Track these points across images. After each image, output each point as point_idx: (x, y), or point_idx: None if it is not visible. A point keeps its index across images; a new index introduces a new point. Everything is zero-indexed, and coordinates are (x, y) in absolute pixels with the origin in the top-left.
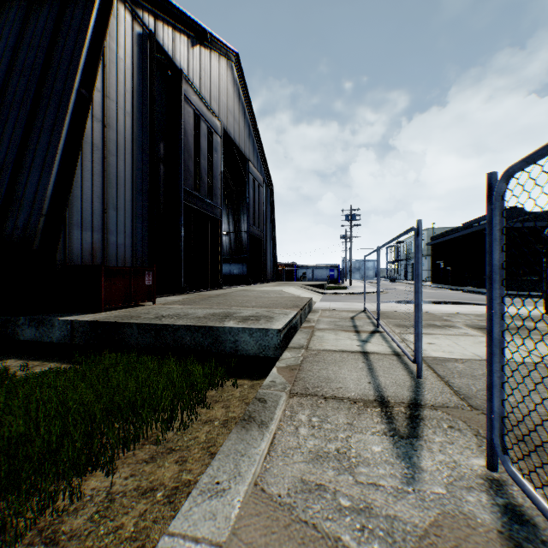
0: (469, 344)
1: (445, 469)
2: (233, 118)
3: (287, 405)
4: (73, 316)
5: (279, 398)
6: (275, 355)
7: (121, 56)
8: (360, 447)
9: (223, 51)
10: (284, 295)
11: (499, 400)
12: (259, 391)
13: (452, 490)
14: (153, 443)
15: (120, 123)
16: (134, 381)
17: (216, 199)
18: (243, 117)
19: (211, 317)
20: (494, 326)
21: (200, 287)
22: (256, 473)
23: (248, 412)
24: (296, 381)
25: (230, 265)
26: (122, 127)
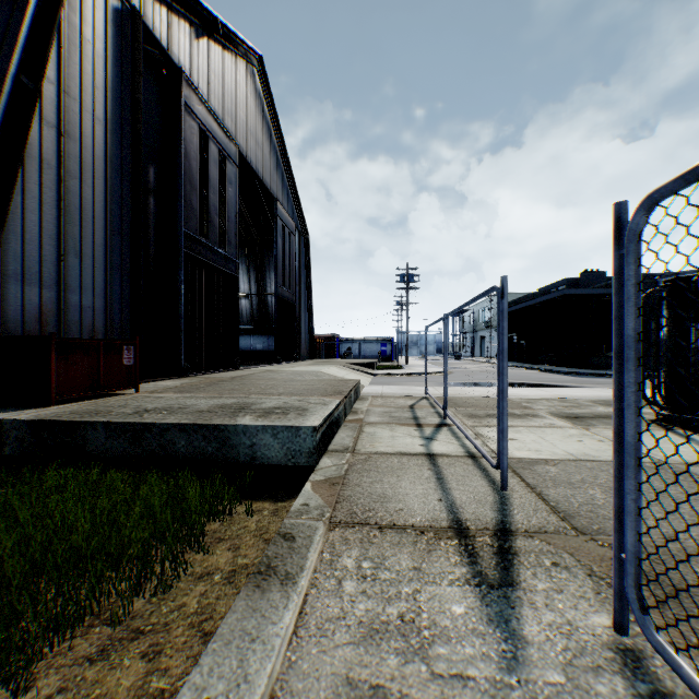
0: (559, 439)
1: (559, 638)
2: (255, 142)
3: (325, 543)
4: (3, 413)
5: (314, 532)
6: (309, 464)
7: (88, 36)
8: (435, 608)
9: (242, 51)
10: (323, 378)
11: (635, 533)
12: (284, 522)
13: (574, 675)
14: (109, 621)
15: (86, 133)
16: (89, 515)
17: (231, 248)
18: (269, 142)
19: (218, 410)
20: (627, 425)
21: (209, 367)
22: (274, 675)
23: (267, 558)
24: (339, 502)
25: (252, 337)
26: (89, 138)
